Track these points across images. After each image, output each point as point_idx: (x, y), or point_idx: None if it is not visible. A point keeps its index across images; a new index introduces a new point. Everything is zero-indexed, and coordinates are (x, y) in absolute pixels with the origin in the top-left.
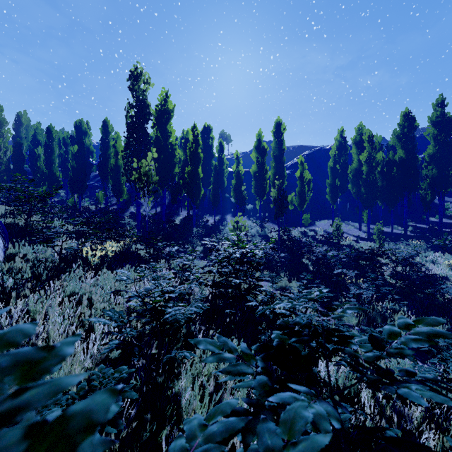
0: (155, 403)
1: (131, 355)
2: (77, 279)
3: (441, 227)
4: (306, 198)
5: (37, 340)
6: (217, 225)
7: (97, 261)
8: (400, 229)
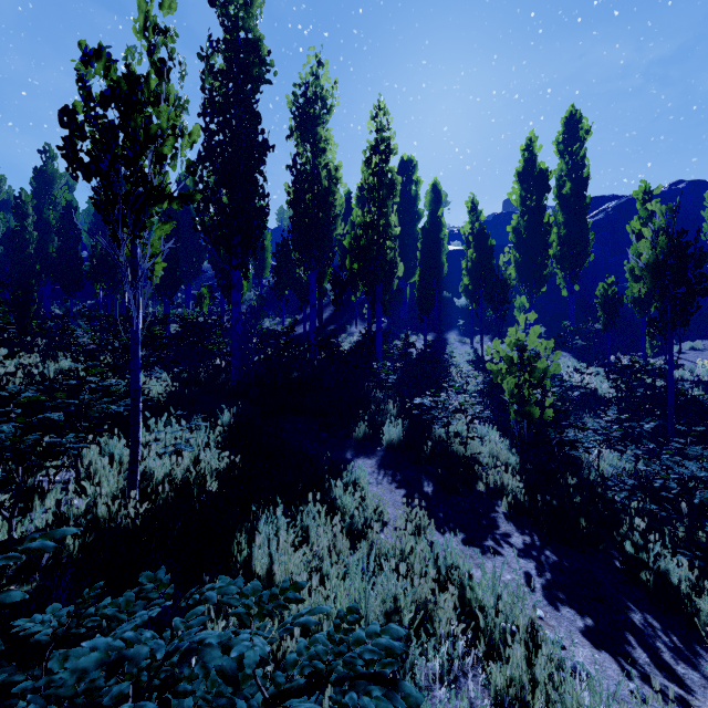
0: None
1: None
2: None
3: None
4: None
5: None
6: (432, 354)
7: None
8: None
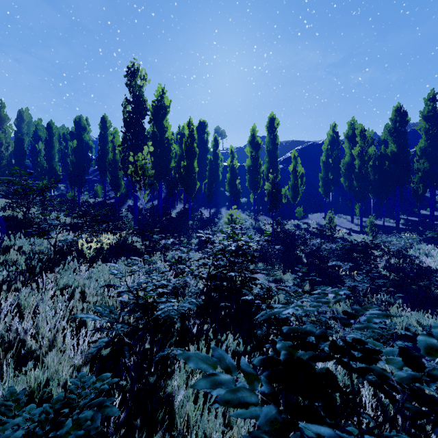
0: (146, 406)
1: (120, 355)
2: (71, 271)
3: (433, 219)
4: (299, 191)
5: (25, 335)
6: (212, 218)
7: (92, 253)
8: (392, 221)
